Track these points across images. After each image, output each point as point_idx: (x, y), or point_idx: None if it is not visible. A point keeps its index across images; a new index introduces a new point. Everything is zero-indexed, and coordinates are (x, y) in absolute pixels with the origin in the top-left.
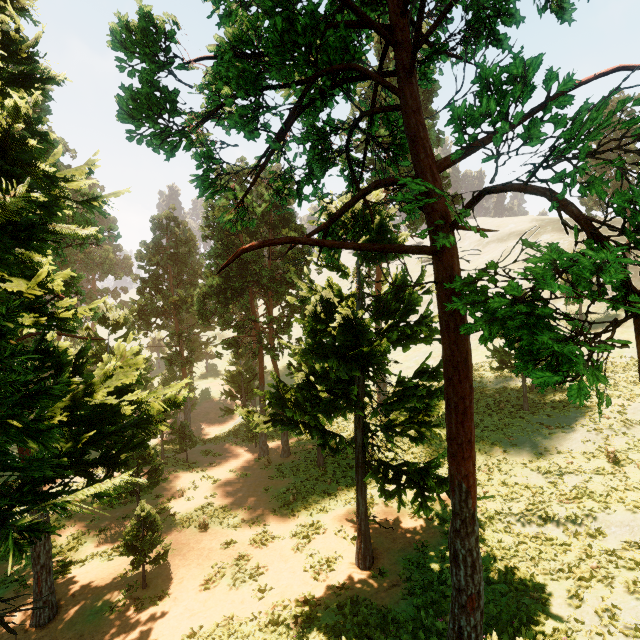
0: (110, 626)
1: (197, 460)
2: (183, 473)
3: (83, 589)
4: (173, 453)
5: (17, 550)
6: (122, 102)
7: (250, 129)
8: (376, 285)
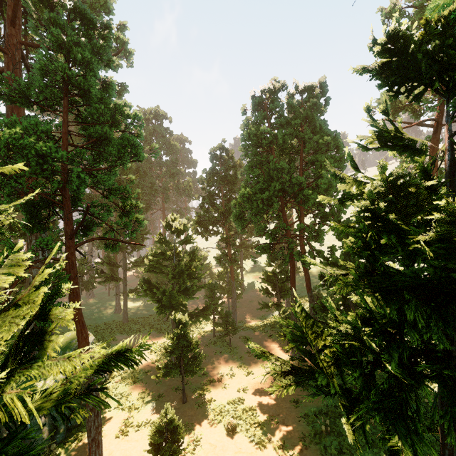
0: None
1: (238, 345)
2: (225, 356)
3: None
4: (222, 333)
5: None
6: None
7: None
8: None
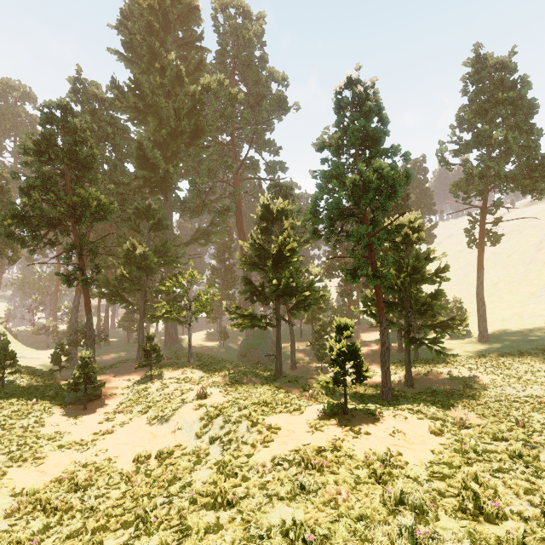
0: (311, 374)
1: None
2: None
3: (303, 367)
4: None
5: (293, 317)
6: (309, 232)
7: (330, 234)
8: (478, 247)
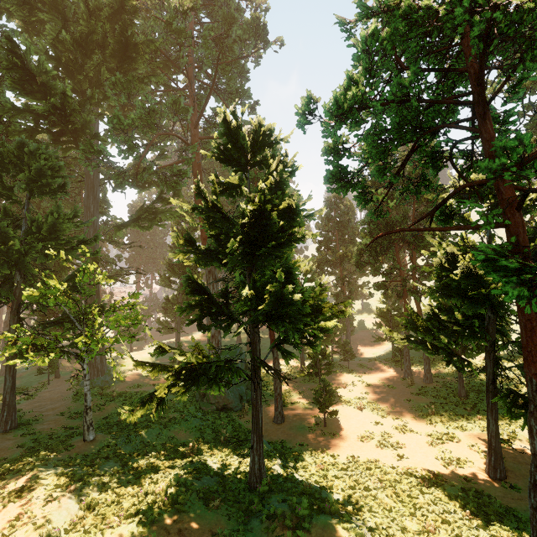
0: (309, 436)
1: (355, 369)
2: (345, 374)
3: (294, 416)
4: (338, 361)
5: (286, 360)
6: (326, 177)
7: (382, 176)
8: None
